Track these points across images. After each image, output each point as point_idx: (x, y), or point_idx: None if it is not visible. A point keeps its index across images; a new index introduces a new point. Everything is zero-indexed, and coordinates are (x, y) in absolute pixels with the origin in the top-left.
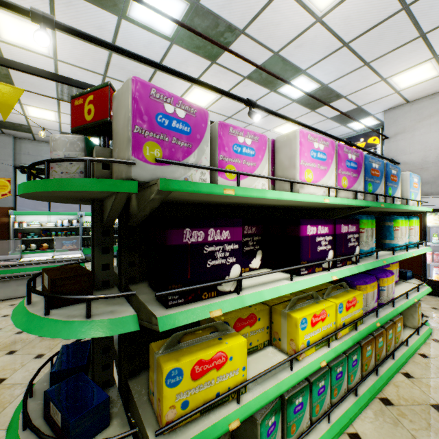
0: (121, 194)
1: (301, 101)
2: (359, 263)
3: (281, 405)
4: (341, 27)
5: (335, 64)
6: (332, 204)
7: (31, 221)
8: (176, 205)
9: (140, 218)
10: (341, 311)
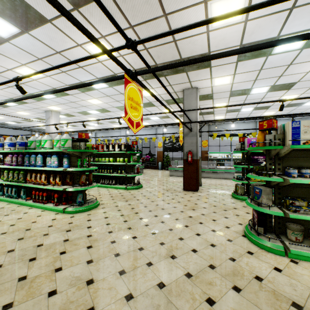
0: (245, 152)
1: None
2: None
3: None
4: None
5: None
6: None
7: (213, 156)
8: (256, 152)
9: (248, 155)
10: None
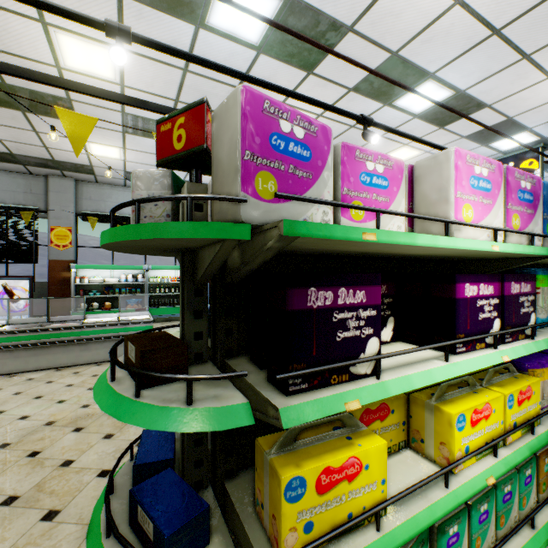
0: (229, 242)
1: (425, 116)
2: (535, 337)
3: (428, 534)
4: (491, 8)
5: (477, 61)
6: (499, 253)
7: (93, 276)
8: (281, 256)
9: (243, 273)
10: (512, 406)
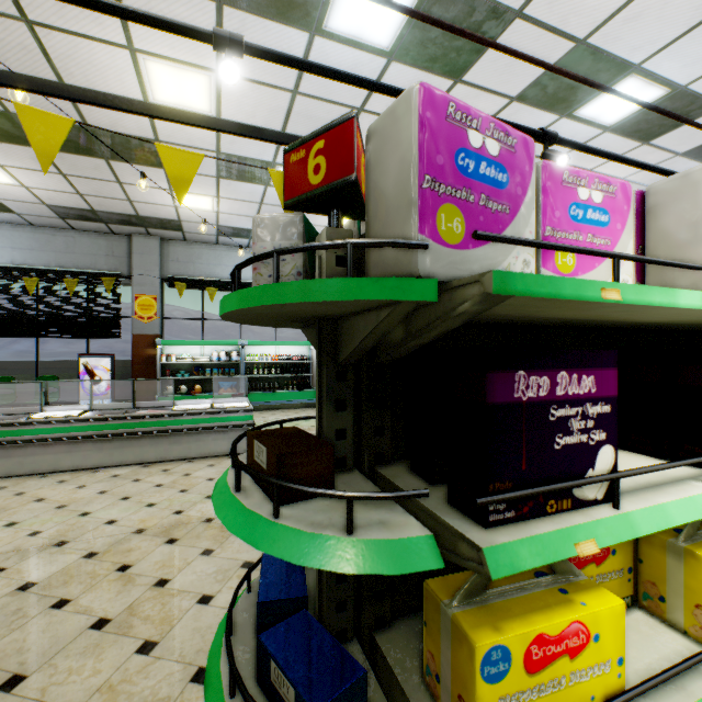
0: (404, 305)
1: (621, 128)
2: None
3: None
4: None
5: None
6: None
7: (181, 354)
8: None
9: (405, 350)
10: None
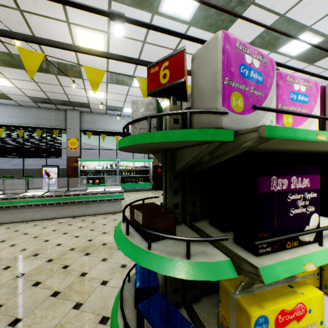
0: (215, 143)
1: (300, 57)
2: None
3: None
4: None
5: None
6: None
7: (89, 165)
8: None
9: (209, 165)
10: None
